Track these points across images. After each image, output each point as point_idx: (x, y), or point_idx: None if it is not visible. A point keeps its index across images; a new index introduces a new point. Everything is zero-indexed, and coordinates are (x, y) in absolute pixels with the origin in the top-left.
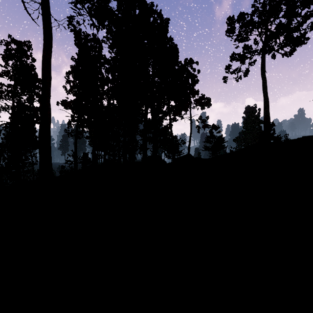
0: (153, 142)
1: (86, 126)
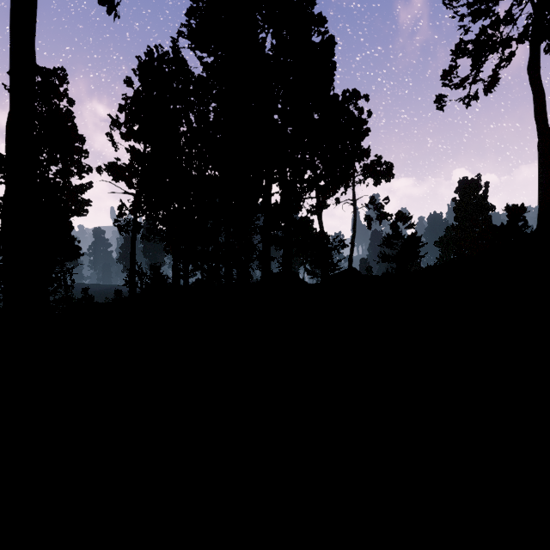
0: (283, 246)
1: (161, 218)
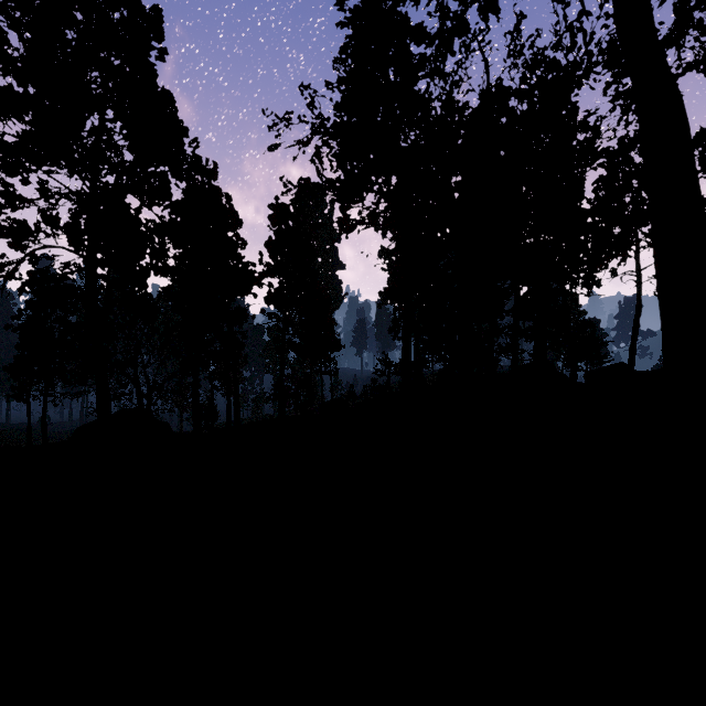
0: (534, 339)
1: None
